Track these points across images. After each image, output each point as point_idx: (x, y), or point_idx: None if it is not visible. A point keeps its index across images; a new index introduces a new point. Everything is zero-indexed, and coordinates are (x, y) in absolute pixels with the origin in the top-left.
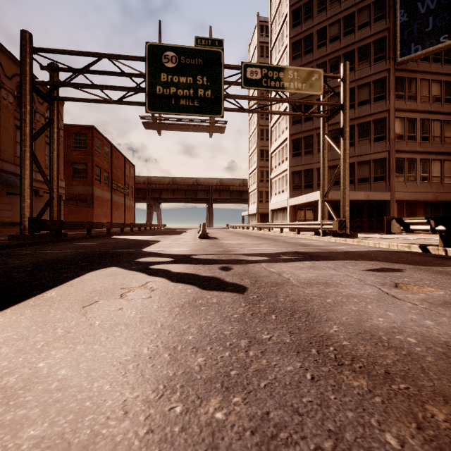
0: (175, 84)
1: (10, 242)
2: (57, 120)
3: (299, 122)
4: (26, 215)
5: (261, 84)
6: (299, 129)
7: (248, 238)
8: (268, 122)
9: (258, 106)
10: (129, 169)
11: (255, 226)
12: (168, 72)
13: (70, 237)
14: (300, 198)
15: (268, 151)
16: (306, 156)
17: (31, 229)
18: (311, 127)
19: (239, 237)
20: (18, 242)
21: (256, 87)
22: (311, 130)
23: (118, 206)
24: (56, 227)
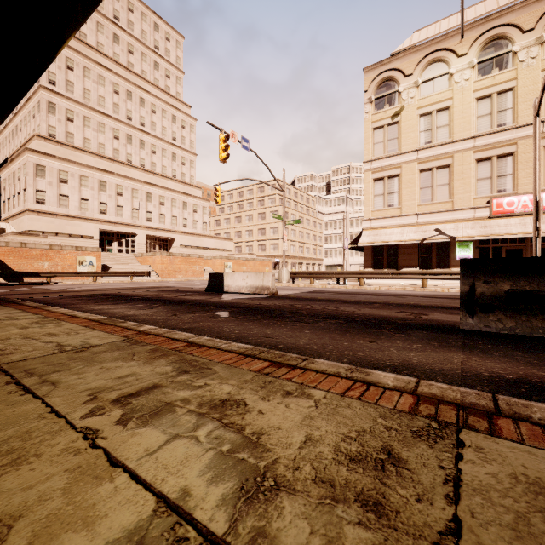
0: None
1: None
2: None
3: None
4: None
5: None
6: None
7: None
8: None
9: None
10: None
11: None
12: None
13: None
14: None
15: None
16: None
17: None
18: None
19: None
20: None
21: None
22: None
23: None
24: None
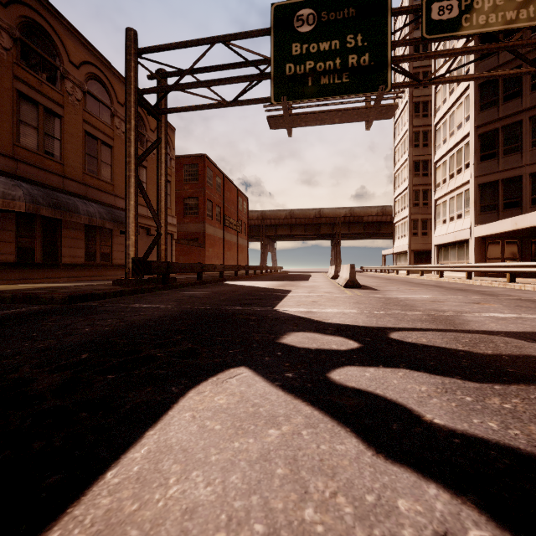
0: (312, 56)
1: (111, 288)
2: (165, 139)
3: (494, 104)
4: (130, 256)
5: (458, 26)
6: (492, 115)
7: (425, 288)
8: (426, 121)
9: (410, 100)
10: (242, 202)
11: (412, 269)
12: (302, 41)
13: (178, 282)
14: (499, 224)
15: (426, 161)
16: (508, 157)
17: (134, 272)
18: (519, 109)
19: (407, 287)
20: (118, 290)
21: (450, 31)
22: (518, 113)
23: (230, 245)
24: (162, 270)
